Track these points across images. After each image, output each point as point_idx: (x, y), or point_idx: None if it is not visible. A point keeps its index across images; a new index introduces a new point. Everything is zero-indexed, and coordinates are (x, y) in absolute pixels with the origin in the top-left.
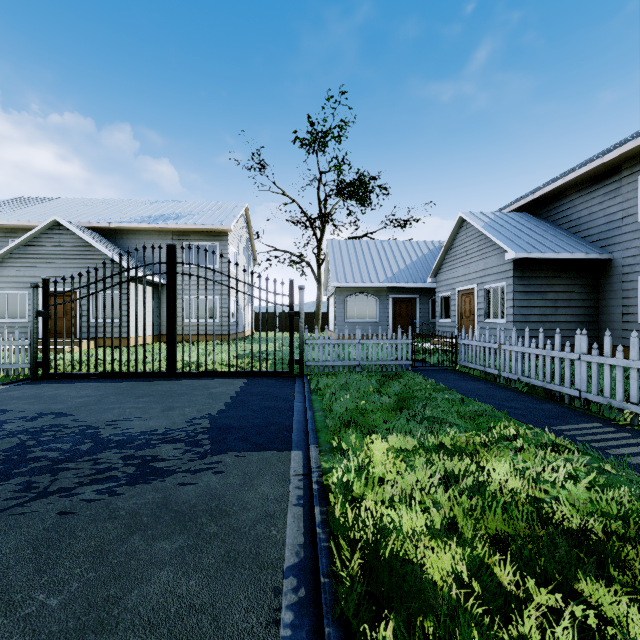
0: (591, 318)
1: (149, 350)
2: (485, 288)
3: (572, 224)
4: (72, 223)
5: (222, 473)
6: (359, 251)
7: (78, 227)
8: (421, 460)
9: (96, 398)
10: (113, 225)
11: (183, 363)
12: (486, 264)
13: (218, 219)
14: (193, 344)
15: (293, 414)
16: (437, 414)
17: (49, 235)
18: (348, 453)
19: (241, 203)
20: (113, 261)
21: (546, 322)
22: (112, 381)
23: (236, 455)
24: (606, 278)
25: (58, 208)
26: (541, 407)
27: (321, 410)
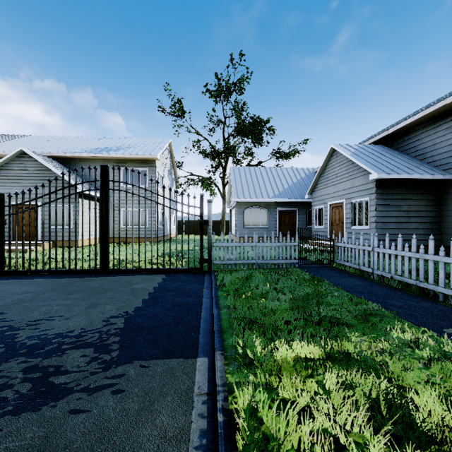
0: (435, 225)
1: (93, 250)
2: (352, 202)
3: (419, 153)
4: (35, 152)
5: (121, 393)
6: (254, 175)
7: (40, 155)
8: (334, 380)
9: (33, 294)
10: (68, 155)
11: (114, 262)
12: (352, 183)
13: (148, 150)
14: (128, 245)
15: (201, 311)
16: (331, 314)
17: (17, 161)
18: (253, 362)
19: (166, 139)
20: (57, 179)
21: (401, 228)
22: (54, 277)
23: (141, 365)
24: (448, 194)
25: (28, 142)
26: (421, 305)
27: (226, 307)
